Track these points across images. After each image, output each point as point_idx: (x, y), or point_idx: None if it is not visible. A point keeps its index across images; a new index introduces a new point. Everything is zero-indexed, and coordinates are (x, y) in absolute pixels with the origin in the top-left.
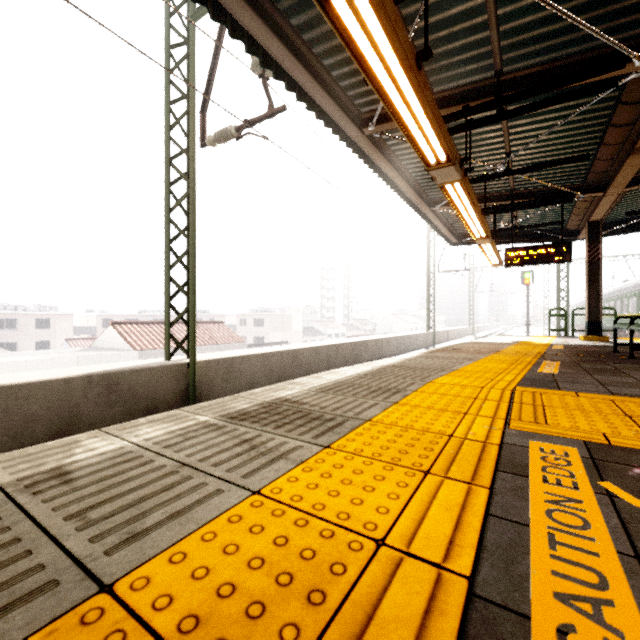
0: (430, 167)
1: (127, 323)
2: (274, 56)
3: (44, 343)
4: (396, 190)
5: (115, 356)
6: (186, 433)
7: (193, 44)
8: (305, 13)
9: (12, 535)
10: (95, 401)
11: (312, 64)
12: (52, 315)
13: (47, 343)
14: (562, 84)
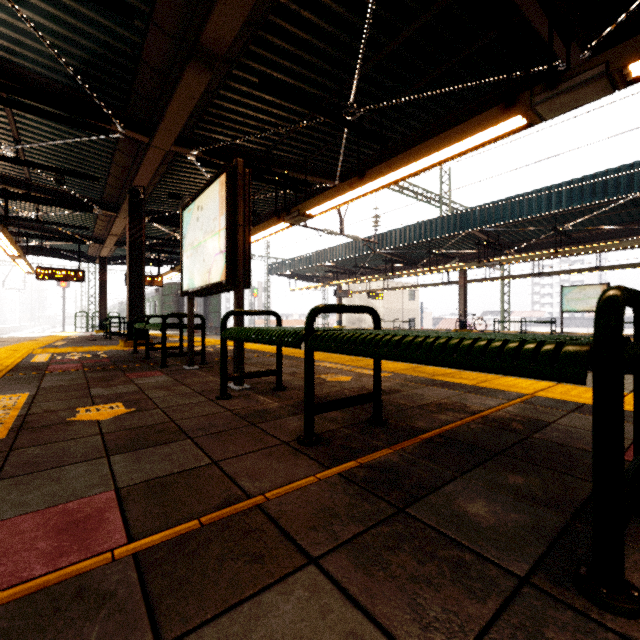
0: None
1: None
2: None
3: None
4: None
5: None
6: None
7: None
8: None
9: None
10: None
11: None
12: None
13: None
14: (66, 204)
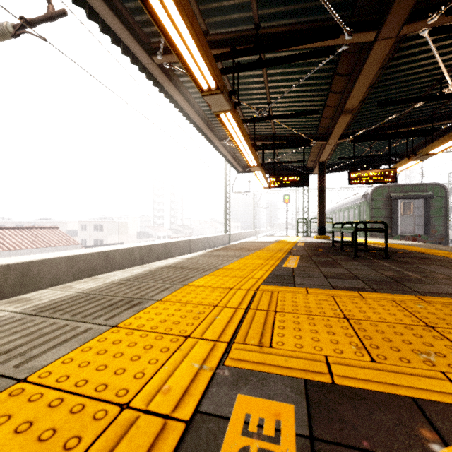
0: (203, 92)
1: None
2: None
3: None
4: (192, 122)
5: None
6: None
7: None
8: None
9: None
10: None
11: None
12: None
13: None
14: (300, 42)
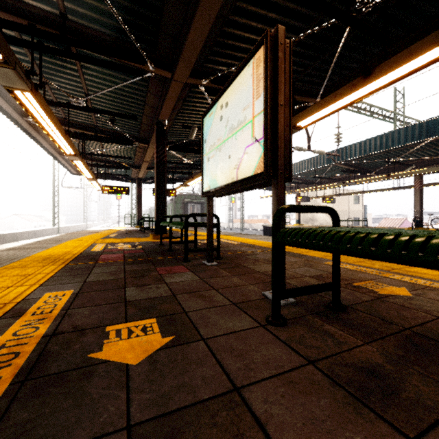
0: (67, 155)
1: None
2: None
3: None
4: (39, 144)
5: None
6: None
7: None
8: None
9: None
10: None
11: None
12: None
13: None
14: (117, 140)
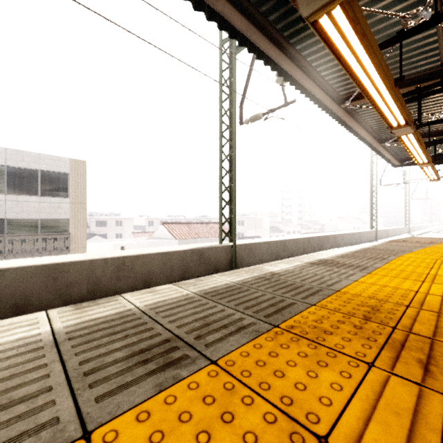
0: (393, 128)
1: (170, 223)
2: (297, 79)
3: (119, 235)
4: (357, 136)
5: (166, 242)
6: (299, 267)
7: (235, 68)
8: (316, 54)
9: (291, 283)
10: (194, 262)
11: (315, 76)
12: (123, 218)
13: (121, 235)
14: None
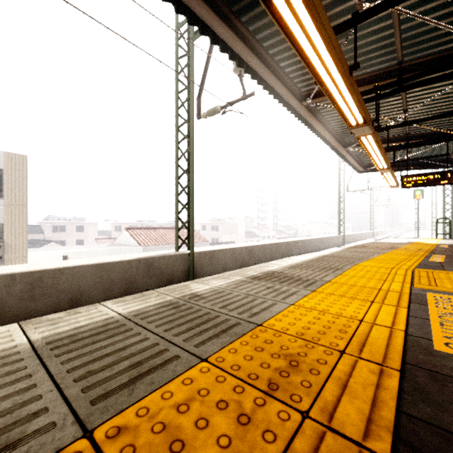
0: (351, 127)
1: (135, 228)
2: (252, 66)
3: (81, 241)
4: (321, 138)
5: (129, 249)
6: (236, 284)
7: (192, 55)
8: (272, 39)
9: (205, 311)
10: (142, 274)
11: (273, 67)
12: (85, 223)
13: (83, 241)
14: (447, 68)
